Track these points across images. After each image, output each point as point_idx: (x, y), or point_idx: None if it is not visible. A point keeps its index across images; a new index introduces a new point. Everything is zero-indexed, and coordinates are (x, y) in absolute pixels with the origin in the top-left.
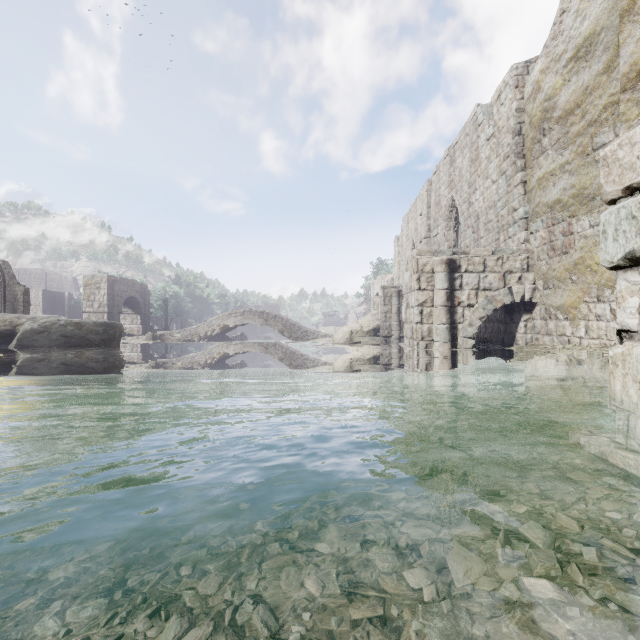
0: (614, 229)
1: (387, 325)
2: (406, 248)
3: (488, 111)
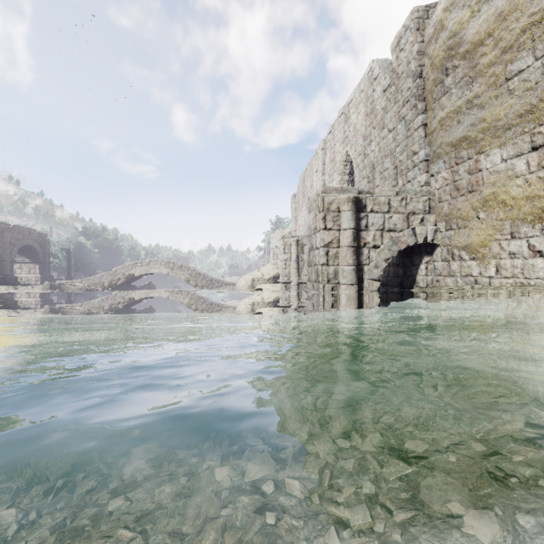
0: None
1: (287, 272)
2: (302, 204)
3: (383, 65)
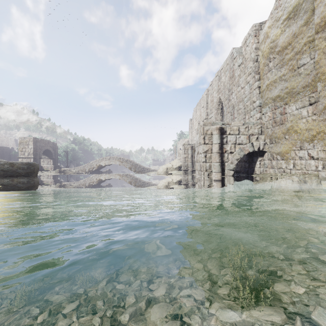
0: None
1: (186, 164)
2: (195, 125)
3: (239, 51)
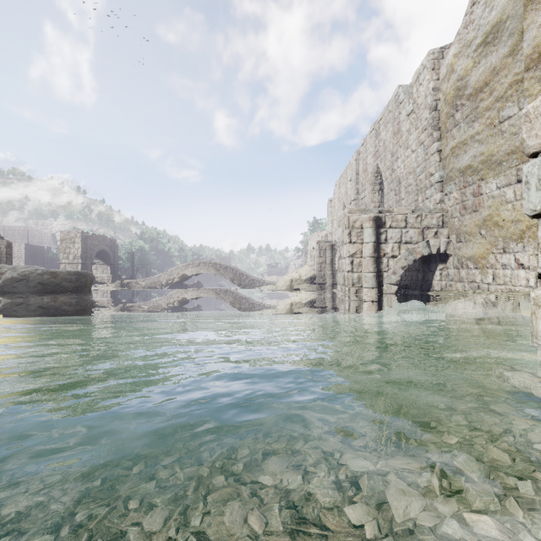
0: (537, 179)
1: (322, 274)
2: (338, 209)
3: (408, 91)
